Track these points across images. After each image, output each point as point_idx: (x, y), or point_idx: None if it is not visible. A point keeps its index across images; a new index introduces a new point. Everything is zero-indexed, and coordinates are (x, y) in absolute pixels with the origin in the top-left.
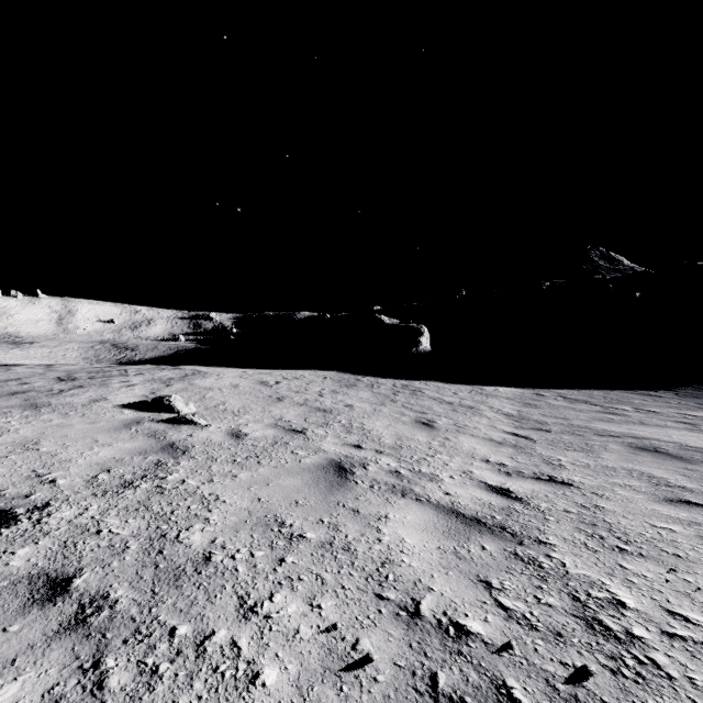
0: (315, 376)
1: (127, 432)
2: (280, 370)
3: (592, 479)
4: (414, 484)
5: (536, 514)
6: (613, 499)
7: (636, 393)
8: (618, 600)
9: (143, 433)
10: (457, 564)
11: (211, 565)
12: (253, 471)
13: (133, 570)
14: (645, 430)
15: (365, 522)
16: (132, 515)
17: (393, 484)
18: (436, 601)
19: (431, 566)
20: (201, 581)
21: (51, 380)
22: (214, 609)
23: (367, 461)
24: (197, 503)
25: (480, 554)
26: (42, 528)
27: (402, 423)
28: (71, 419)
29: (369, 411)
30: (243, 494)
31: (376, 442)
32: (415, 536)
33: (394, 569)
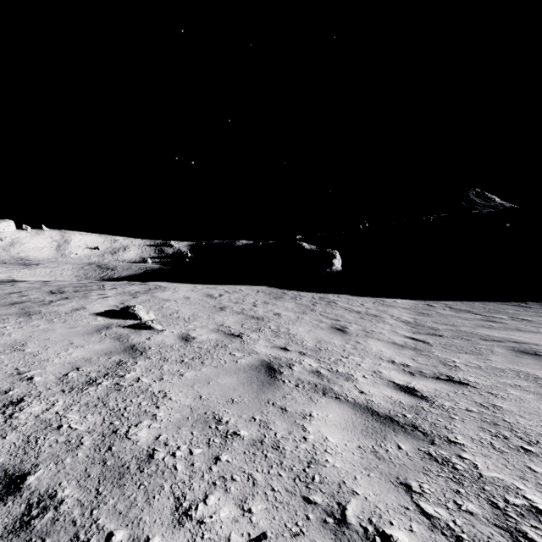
0: (250, 290)
1: (98, 335)
2: (223, 285)
3: (485, 379)
4: (333, 384)
5: (442, 413)
6: (507, 398)
7: (509, 305)
8: (536, 507)
9: (110, 336)
10: (377, 464)
11: (153, 462)
12: (197, 371)
13: (82, 467)
14: (522, 335)
15: (291, 420)
16: (90, 411)
17: (315, 384)
18: (361, 506)
19: (353, 466)
20: (142, 480)
21: (44, 293)
22: (151, 511)
23: (292, 362)
24: (147, 400)
25: (397, 453)
26: (11, 423)
27: (320, 329)
28: (55, 324)
29: (293, 318)
30: (187, 392)
31: (299, 344)
32: (337, 435)
33: (320, 470)
